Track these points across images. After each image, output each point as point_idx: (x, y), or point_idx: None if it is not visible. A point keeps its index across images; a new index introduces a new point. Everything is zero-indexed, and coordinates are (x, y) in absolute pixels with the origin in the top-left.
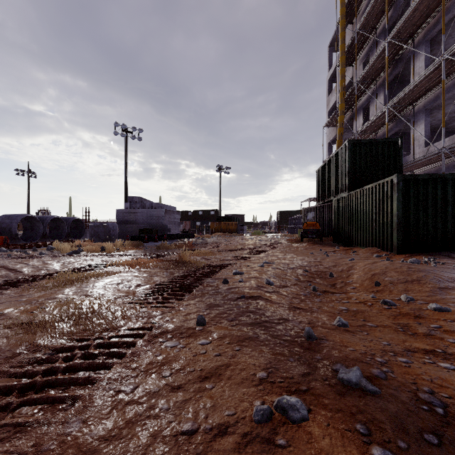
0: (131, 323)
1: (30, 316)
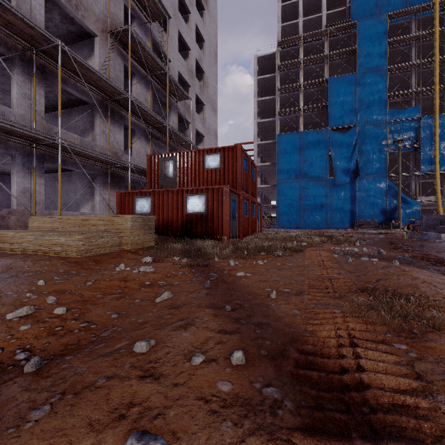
0: (330, 300)
1: (428, 303)
